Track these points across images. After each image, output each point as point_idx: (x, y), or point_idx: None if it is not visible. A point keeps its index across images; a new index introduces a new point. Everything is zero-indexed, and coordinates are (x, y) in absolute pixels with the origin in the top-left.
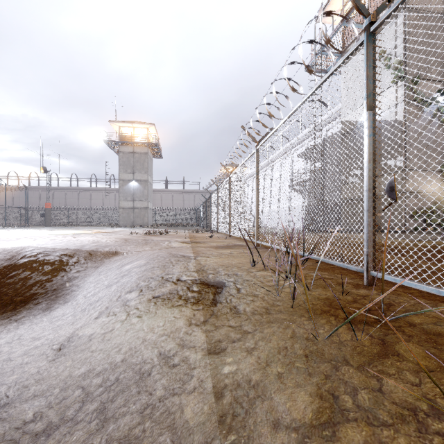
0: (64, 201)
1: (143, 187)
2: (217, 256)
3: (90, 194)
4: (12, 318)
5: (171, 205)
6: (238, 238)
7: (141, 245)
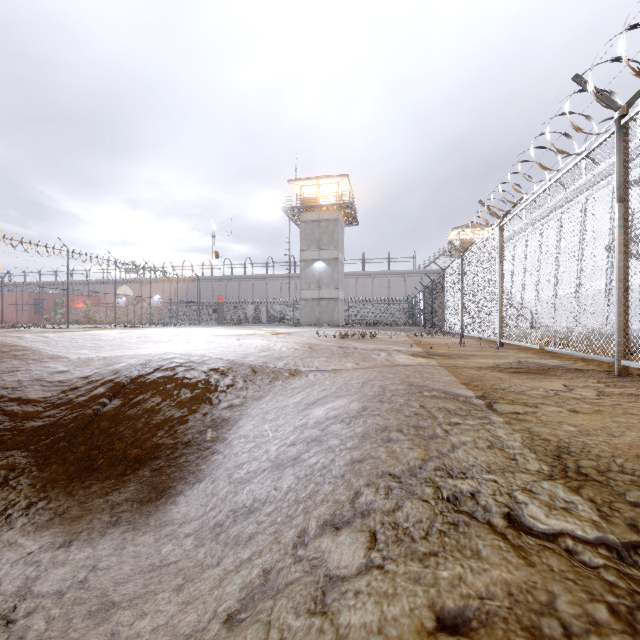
0: (238, 293)
1: (331, 269)
2: (552, 404)
3: (266, 283)
4: (111, 496)
5: (369, 294)
6: (524, 350)
7: (338, 357)
